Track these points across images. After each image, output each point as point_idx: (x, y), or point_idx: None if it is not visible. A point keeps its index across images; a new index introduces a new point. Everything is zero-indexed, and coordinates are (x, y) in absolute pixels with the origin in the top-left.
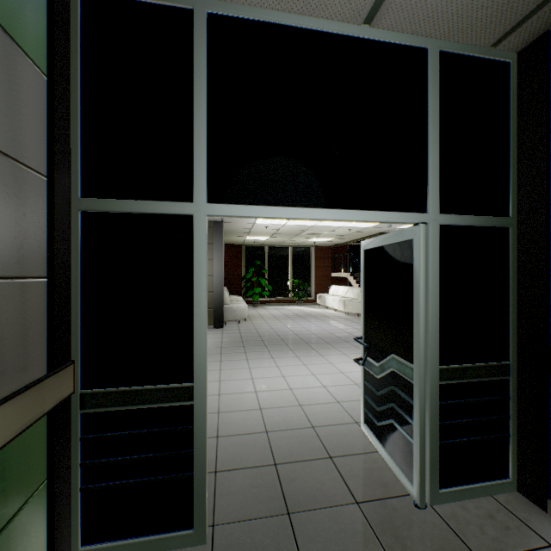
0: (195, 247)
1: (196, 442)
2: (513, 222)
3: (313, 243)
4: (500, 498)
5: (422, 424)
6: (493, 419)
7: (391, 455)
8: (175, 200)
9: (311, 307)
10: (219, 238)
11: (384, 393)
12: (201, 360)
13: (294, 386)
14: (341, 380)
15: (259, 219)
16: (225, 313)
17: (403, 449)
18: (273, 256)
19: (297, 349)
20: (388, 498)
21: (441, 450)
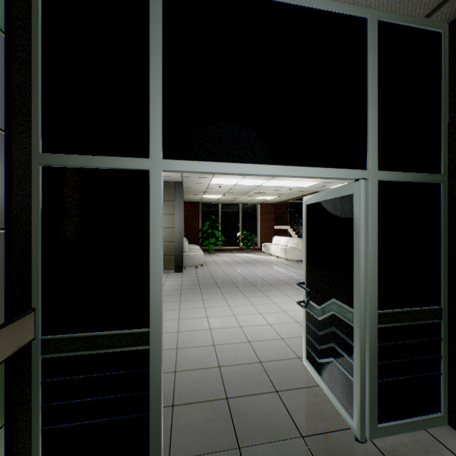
0: (151, 200)
1: (152, 384)
2: (444, 178)
3: (259, 200)
4: (433, 431)
5: (362, 364)
6: (426, 359)
7: (331, 390)
8: (132, 156)
9: (257, 255)
10: (179, 196)
11: (325, 333)
12: (157, 307)
13: (243, 324)
14: (284, 319)
15: (213, 179)
16: (185, 260)
17: (343, 386)
18: (225, 212)
19: (246, 290)
20: (331, 432)
21: (379, 388)
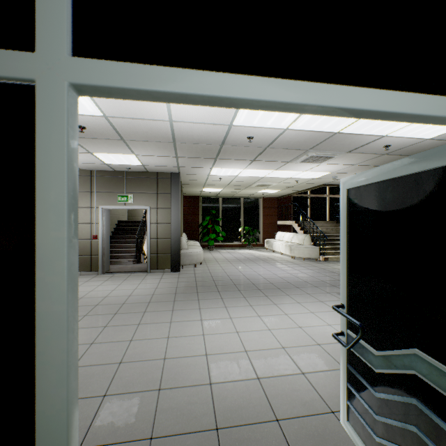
0: (39, 157)
1: None
2: None
3: (262, 194)
4: None
5: None
6: None
7: None
8: None
9: (259, 251)
10: (176, 189)
11: (391, 399)
12: (55, 423)
13: (249, 346)
14: (301, 339)
15: (213, 170)
16: (182, 258)
17: None
18: (226, 206)
19: (250, 296)
20: None
21: None
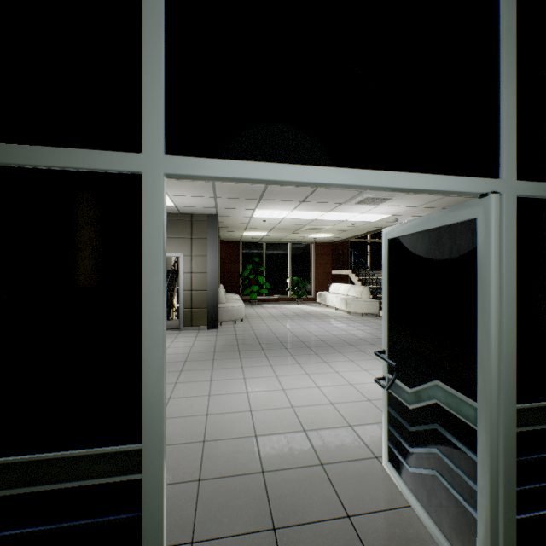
0: (145, 225)
1: (146, 540)
2: None
3: (313, 239)
4: None
5: (494, 494)
6: None
7: (433, 519)
8: (112, 149)
9: (311, 306)
10: (213, 233)
11: (420, 430)
12: (155, 407)
13: (295, 402)
14: (351, 395)
15: (256, 212)
16: (221, 313)
17: (455, 518)
18: (271, 253)
19: (298, 354)
20: None
21: (517, 528)
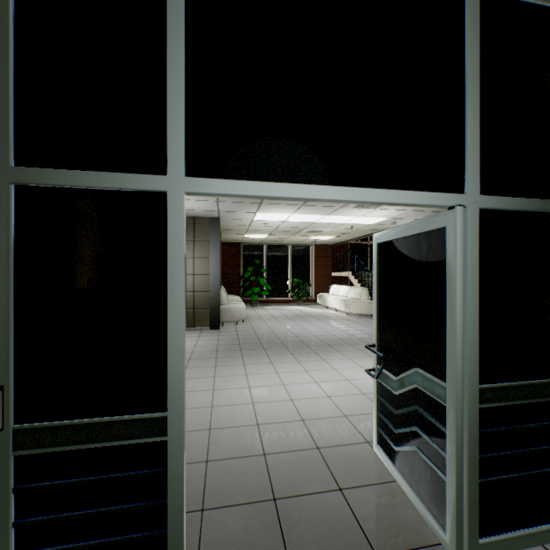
0: (169, 234)
1: (171, 490)
2: None
3: (313, 241)
4: None
5: (459, 459)
6: (544, 450)
7: (413, 489)
8: (142, 172)
9: (311, 307)
10: (215, 236)
11: (404, 412)
12: (177, 382)
13: (295, 396)
14: (347, 389)
15: (257, 215)
16: (222, 314)
17: (431, 485)
18: (272, 255)
19: (298, 352)
20: (415, 549)
21: (481, 490)
